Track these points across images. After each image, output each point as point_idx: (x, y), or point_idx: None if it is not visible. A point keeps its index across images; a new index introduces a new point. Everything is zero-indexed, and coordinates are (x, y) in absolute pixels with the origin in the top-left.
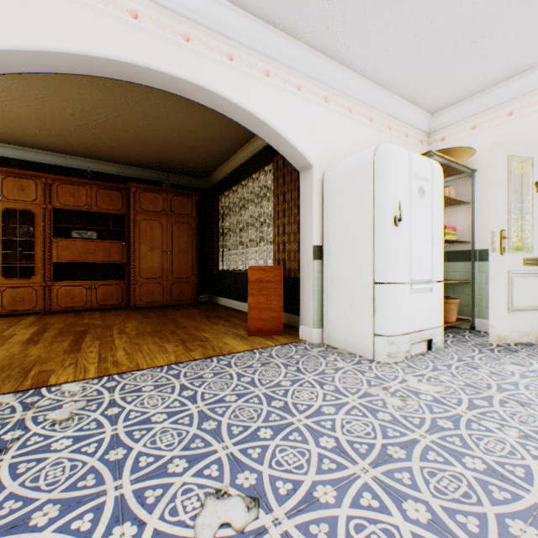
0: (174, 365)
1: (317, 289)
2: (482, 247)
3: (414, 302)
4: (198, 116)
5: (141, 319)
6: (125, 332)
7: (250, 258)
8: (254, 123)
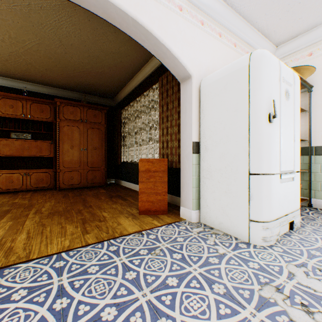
0: (64, 253)
1: (195, 178)
2: (317, 144)
3: (282, 190)
4: (102, 44)
5: (59, 199)
6: (40, 212)
7: (142, 153)
8: (142, 35)
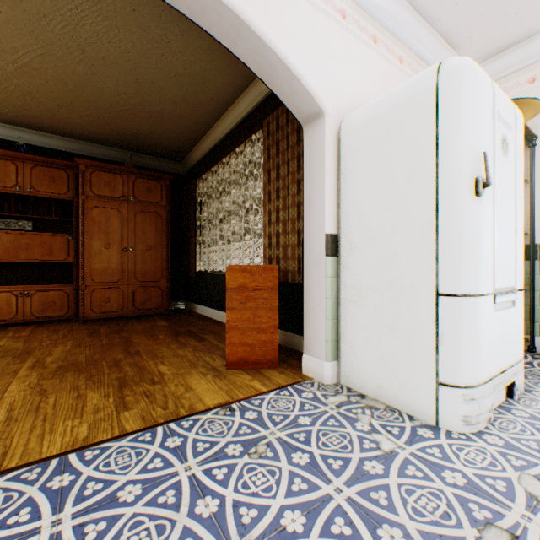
0: (74, 454)
1: (330, 301)
2: None
3: (496, 325)
4: (159, 58)
5: (82, 339)
6: (42, 364)
7: (233, 256)
8: (232, 31)
